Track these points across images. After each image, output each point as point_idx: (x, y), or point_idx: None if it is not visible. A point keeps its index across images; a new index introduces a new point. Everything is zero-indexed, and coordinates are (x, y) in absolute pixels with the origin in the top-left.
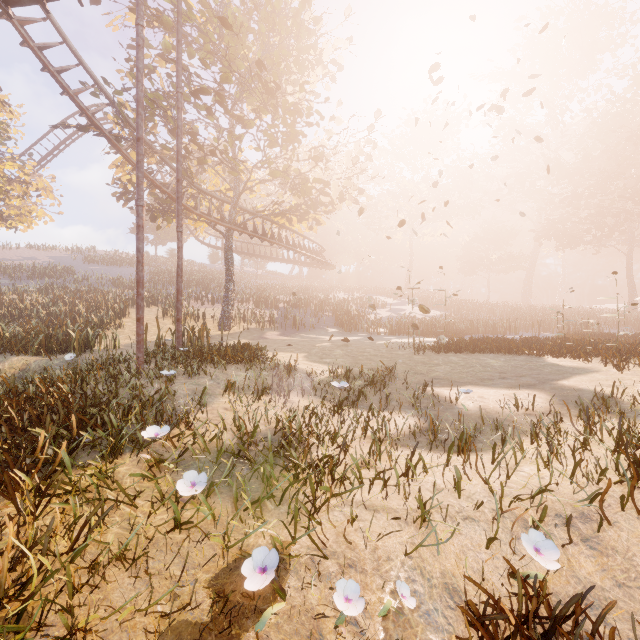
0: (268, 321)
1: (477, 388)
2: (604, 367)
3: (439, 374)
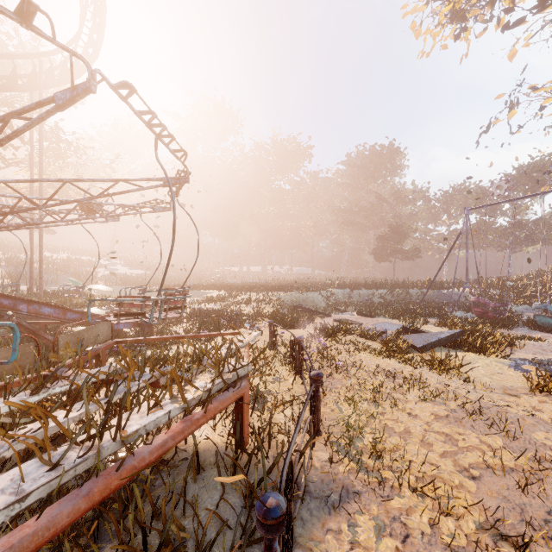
0: (8, 278)
1: None
2: (216, 292)
3: None
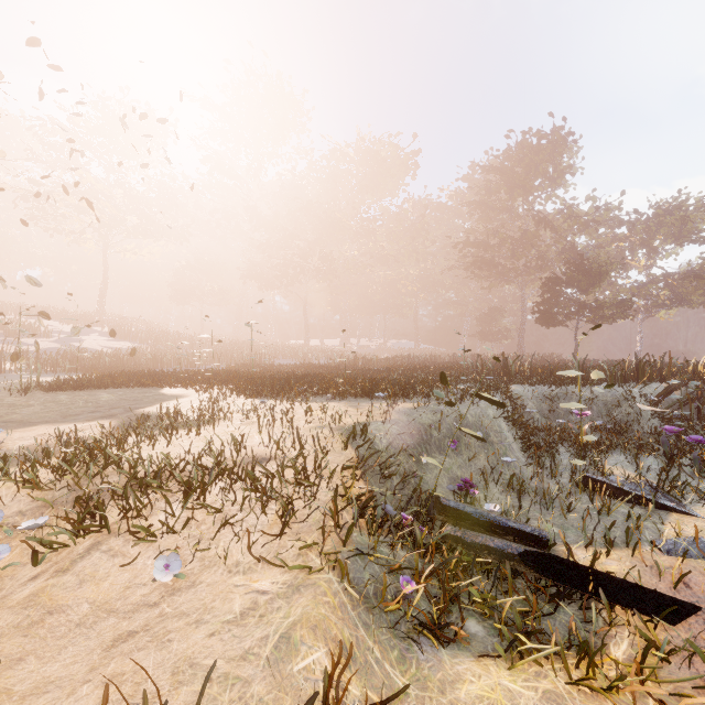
0: None
1: (50, 426)
2: (197, 393)
3: (17, 417)
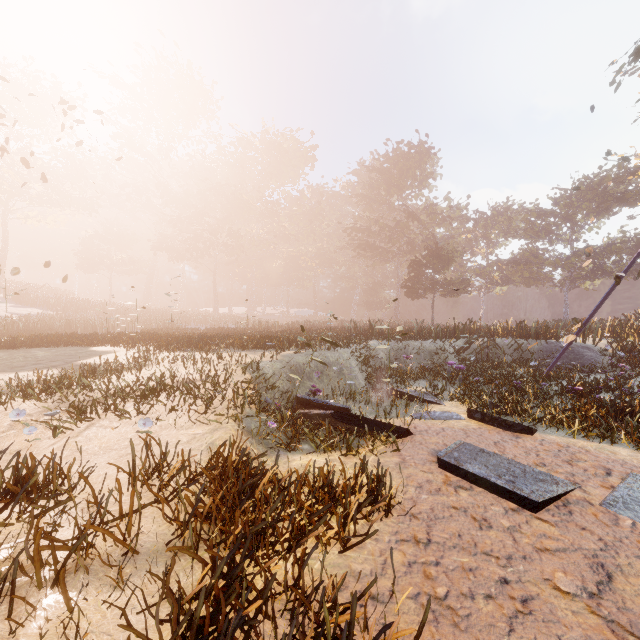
0: None
1: (2, 375)
2: (124, 349)
3: None
